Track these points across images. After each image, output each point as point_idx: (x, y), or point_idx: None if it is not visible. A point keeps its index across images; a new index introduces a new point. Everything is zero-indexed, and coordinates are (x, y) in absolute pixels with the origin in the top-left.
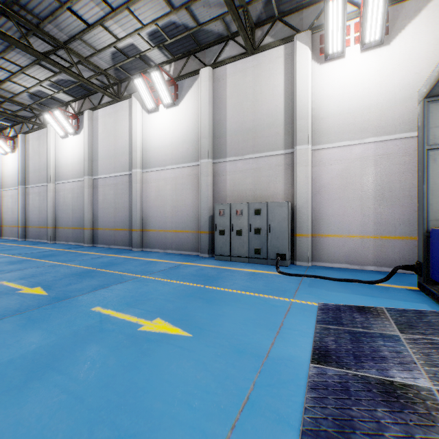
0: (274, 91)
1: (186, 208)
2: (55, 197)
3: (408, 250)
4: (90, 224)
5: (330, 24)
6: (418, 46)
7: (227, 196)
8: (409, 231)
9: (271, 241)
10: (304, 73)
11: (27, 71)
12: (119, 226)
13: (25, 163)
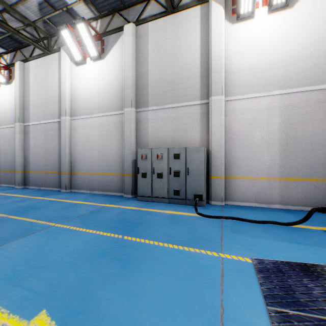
0: (191, 47)
1: (111, 153)
2: None
3: (309, 190)
4: (21, 167)
5: None
6: (317, 10)
7: (149, 142)
8: (310, 173)
9: (190, 183)
10: (218, 30)
11: None
12: (49, 169)
13: None
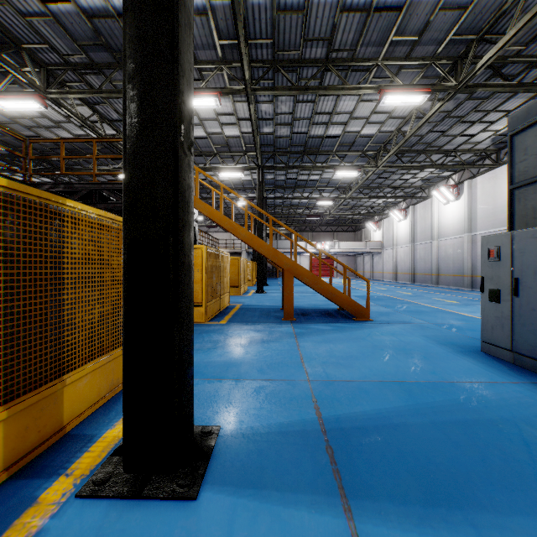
0: None
1: None
2: (437, 251)
3: None
4: (469, 272)
5: None
6: None
7: None
8: None
9: None
10: None
11: (424, 170)
12: None
13: (413, 227)
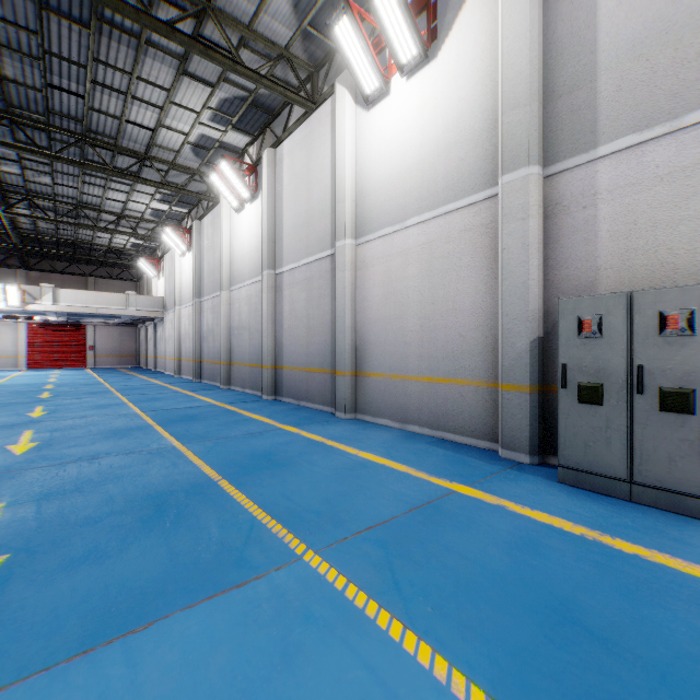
0: None
1: (457, 320)
2: (229, 314)
3: None
4: (270, 359)
5: None
6: None
7: (599, 273)
8: None
9: None
10: None
11: (176, 98)
12: (315, 364)
13: (200, 264)
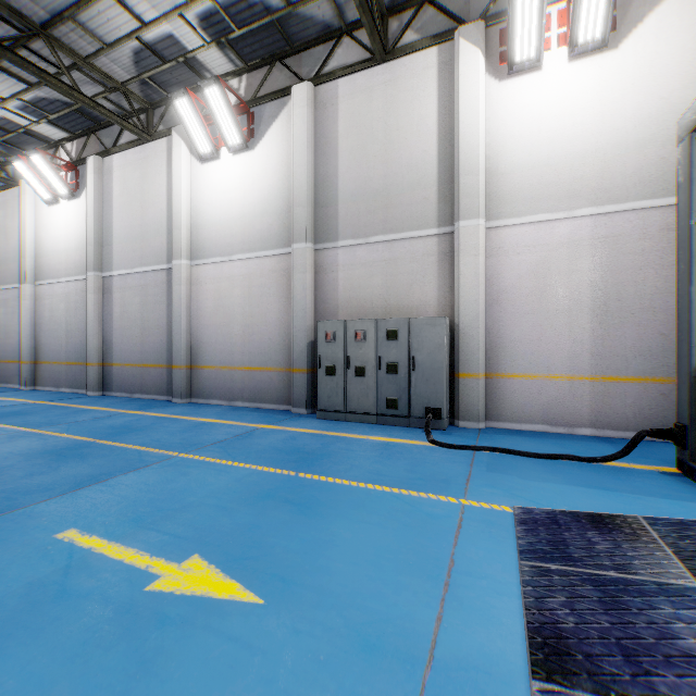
0: (420, 126)
1: (267, 329)
2: (35, 309)
3: (649, 401)
4: (97, 357)
5: (518, 8)
6: (665, 53)
7: (339, 308)
8: (651, 368)
9: (417, 385)
10: (472, 94)
11: None
12: (150, 360)
13: None
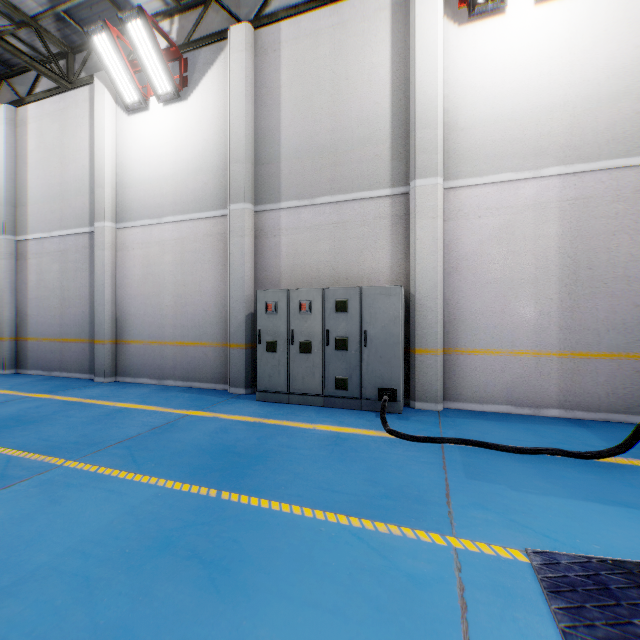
0: (371, 75)
1: (202, 299)
2: None
3: (622, 379)
4: (10, 330)
5: None
6: None
7: (282, 276)
8: (625, 343)
9: (369, 363)
10: (430, 38)
11: None
12: (70, 334)
13: None
